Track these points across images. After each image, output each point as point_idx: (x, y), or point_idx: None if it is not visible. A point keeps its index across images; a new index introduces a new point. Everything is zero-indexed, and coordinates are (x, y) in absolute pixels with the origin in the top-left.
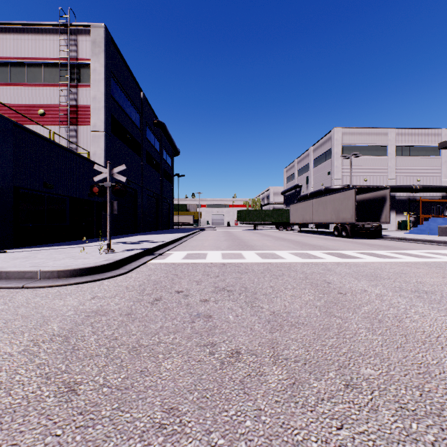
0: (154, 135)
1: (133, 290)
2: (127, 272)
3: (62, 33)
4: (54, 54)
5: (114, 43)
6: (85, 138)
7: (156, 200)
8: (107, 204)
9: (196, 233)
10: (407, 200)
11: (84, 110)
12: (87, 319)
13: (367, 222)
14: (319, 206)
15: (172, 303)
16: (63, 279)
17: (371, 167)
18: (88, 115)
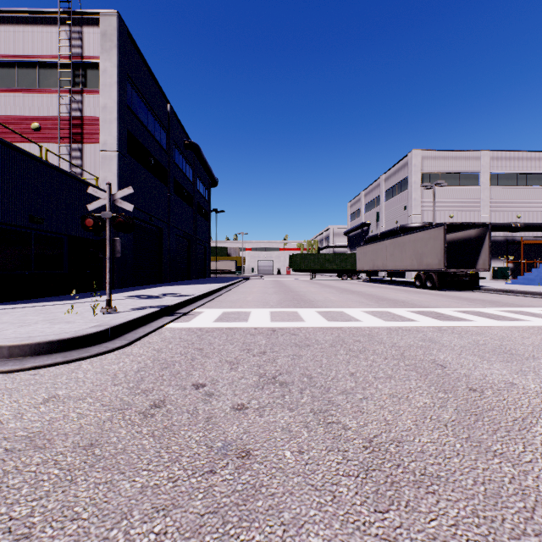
0: (184, 160)
1: (123, 383)
2: (126, 345)
3: (62, 22)
4: (53, 50)
5: (131, 38)
6: (93, 160)
7: (188, 242)
8: (107, 243)
9: (238, 283)
10: (504, 242)
11: (92, 124)
12: (2, 461)
13: (459, 269)
14: (395, 249)
15: (181, 414)
16: (17, 360)
17: (459, 200)
18: (96, 130)
